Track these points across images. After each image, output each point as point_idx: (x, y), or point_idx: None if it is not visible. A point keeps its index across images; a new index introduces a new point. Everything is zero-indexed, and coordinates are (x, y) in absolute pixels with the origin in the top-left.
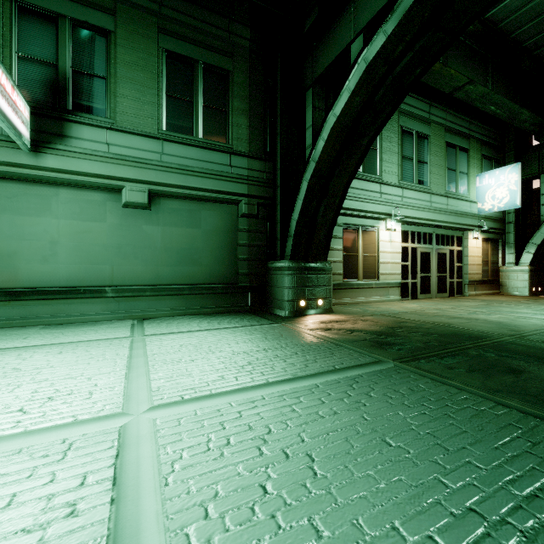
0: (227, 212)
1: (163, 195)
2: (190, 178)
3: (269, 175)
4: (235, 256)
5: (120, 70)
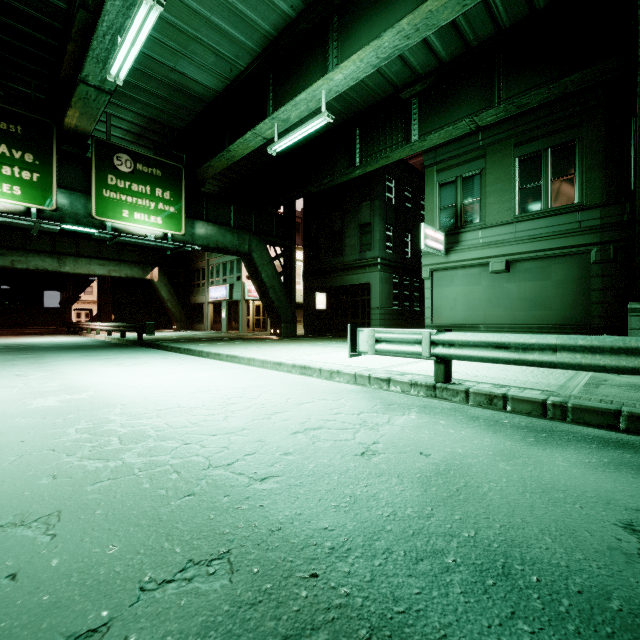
0: (578, 261)
1: (517, 261)
2: (538, 244)
3: (631, 215)
4: (588, 300)
5: (488, 189)
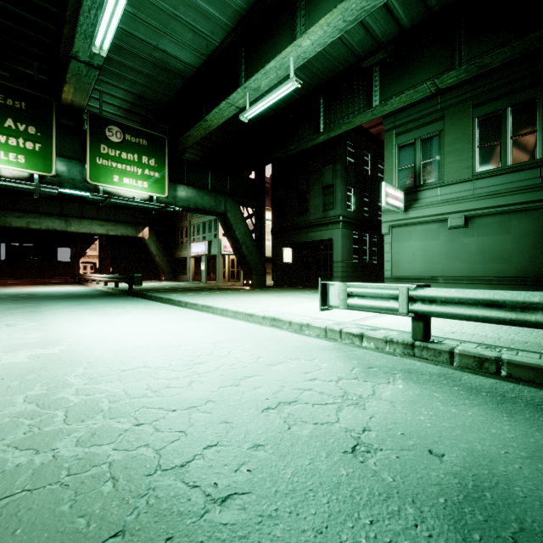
0: (540, 216)
1: (475, 216)
2: (497, 199)
3: None
4: None
5: (446, 149)
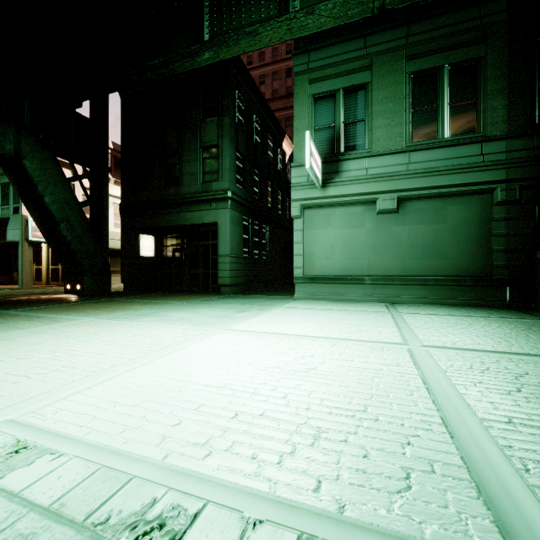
0: (477, 202)
1: (409, 198)
2: (435, 178)
3: (539, 150)
4: (487, 247)
5: (374, 108)
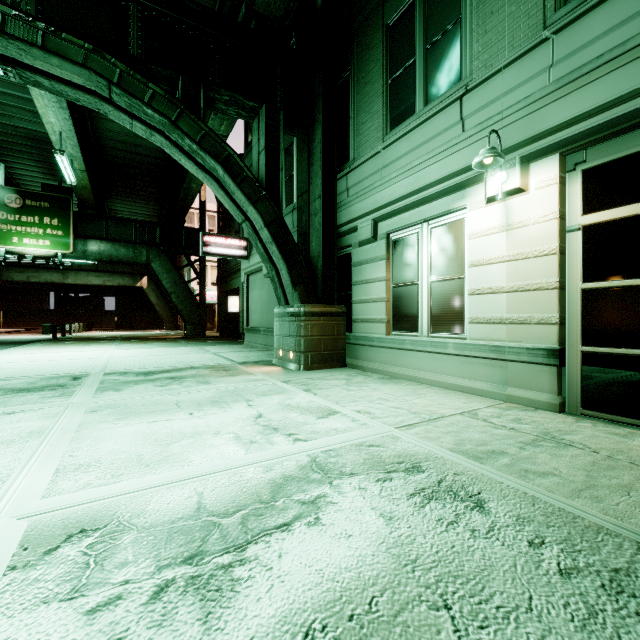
0: None
1: None
2: None
3: None
4: None
5: None
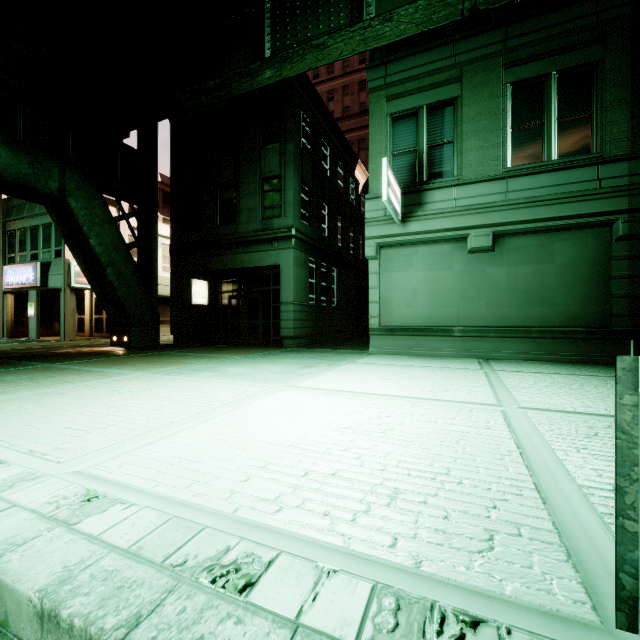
0: (592, 238)
1: (508, 234)
2: (540, 210)
3: None
4: (605, 292)
5: (465, 128)
